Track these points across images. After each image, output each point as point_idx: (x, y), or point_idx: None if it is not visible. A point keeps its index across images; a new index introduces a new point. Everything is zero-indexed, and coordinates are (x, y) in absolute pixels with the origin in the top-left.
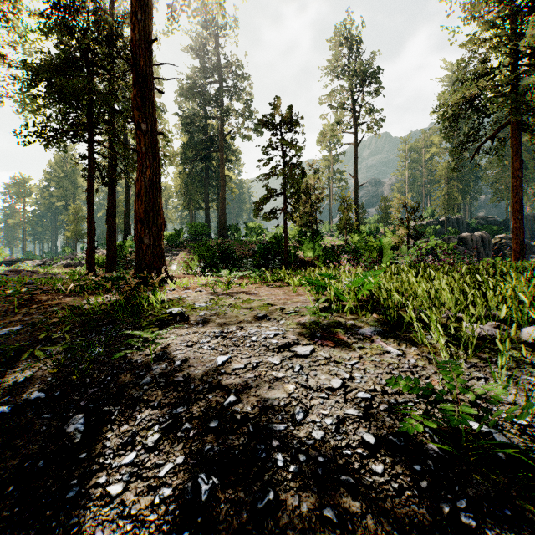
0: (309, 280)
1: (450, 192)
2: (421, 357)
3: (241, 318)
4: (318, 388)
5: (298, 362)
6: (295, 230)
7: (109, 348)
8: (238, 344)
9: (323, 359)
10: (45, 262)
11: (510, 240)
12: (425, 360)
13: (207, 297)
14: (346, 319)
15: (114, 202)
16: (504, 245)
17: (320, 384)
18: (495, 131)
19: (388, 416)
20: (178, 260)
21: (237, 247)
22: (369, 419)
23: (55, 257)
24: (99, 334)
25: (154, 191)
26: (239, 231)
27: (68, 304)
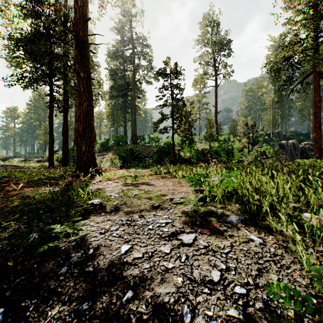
0: (190, 180)
1: (274, 116)
2: (278, 245)
3: (142, 207)
4: (201, 281)
5: (183, 251)
6: (179, 139)
7: (42, 234)
8: (139, 232)
9: (203, 247)
10: (26, 159)
11: (310, 145)
12: (282, 248)
13: (121, 188)
14: (216, 208)
15: (67, 122)
16: (307, 148)
17: (203, 276)
18: (303, 78)
19: (265, 317)
20: (107, 158)
21: (143, 150)
22: (248, 322)
23: (32, 156)
24: (38, 221)
25: (88, 116)
26: (144, 140)
27: (25, 194)
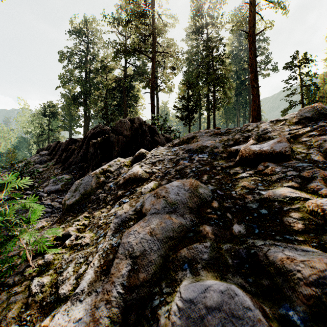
0: None
1: None
2: None
3: None
4: None
5: None
6: None
7: None
8: None
9: None
10: None
11: None
12: None
13: None
14: None
15: (209, 121)
16: None
17: None
18: None
19: None
20: None
21: None
22: None
23: None
24: None
25: (259, 107)
26: None
27: None
